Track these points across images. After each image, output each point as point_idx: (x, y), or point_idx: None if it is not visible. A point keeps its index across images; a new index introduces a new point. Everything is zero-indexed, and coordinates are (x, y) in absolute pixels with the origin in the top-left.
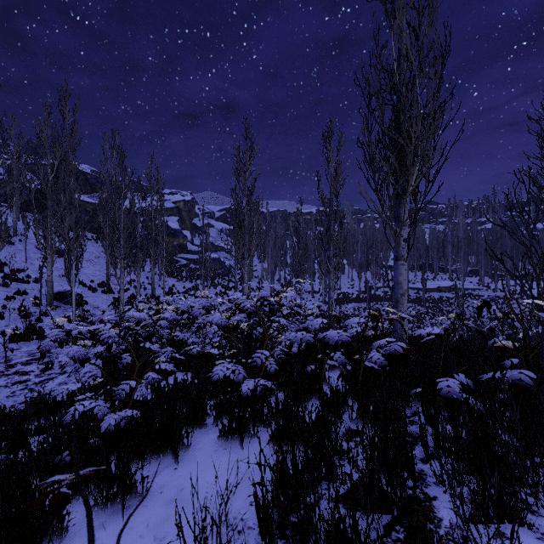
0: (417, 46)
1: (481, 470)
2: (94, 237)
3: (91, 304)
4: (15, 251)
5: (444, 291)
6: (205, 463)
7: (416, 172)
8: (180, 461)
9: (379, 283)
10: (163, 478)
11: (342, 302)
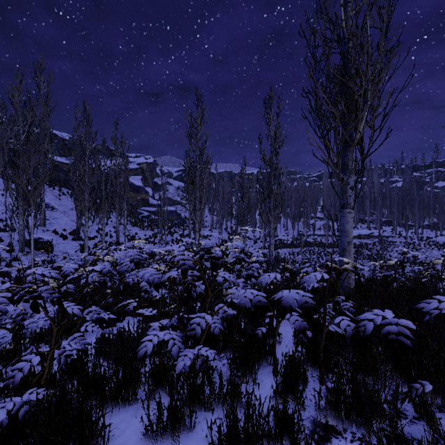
0: None
1: None
2: (69, 192)
3: (61, 250)
4: None
5: (364, 238)
6: None
7: (364, 118)
8: None
9: (309, 231)
10: None
11: (279, 247)
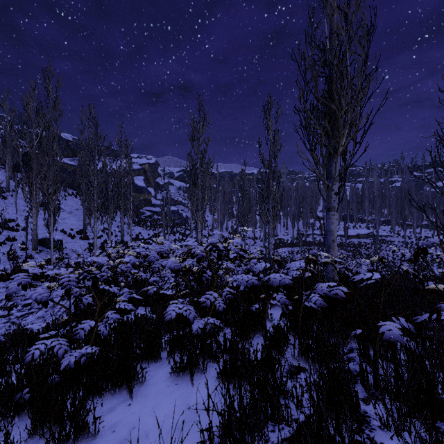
0: (346, 26)
1: (433, 422)
2: (74, 193)
3: (70, 249)
4: (8, 204)
5: (363, 237)
6: (157, 399)
7: (345, 135)
8: (134, 396)
9: (309, 231)
10: (117, 415)
11: (278, 246)
